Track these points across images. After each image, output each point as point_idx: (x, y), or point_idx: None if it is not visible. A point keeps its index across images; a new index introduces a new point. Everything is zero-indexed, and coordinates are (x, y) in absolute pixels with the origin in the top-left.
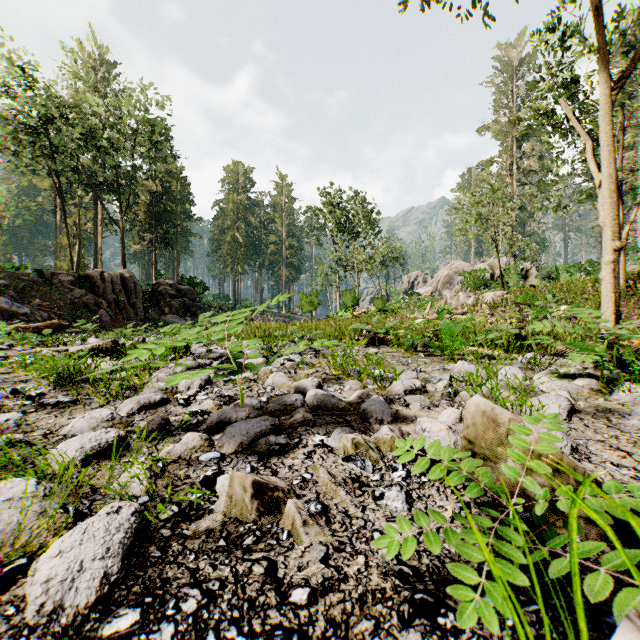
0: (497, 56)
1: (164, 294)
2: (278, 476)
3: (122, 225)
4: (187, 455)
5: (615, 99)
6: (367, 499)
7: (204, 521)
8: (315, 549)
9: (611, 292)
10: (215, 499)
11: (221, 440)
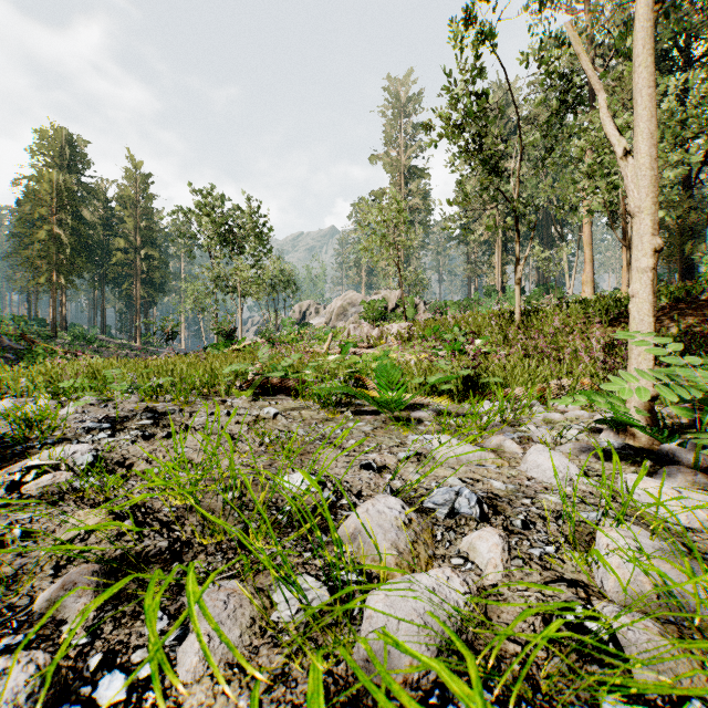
0: (388, 87)
1: None
2: None
3: None
4: None
5: (655, 17)
6: None
7: None
8: None
9: (651, 315)
10: None
11: None
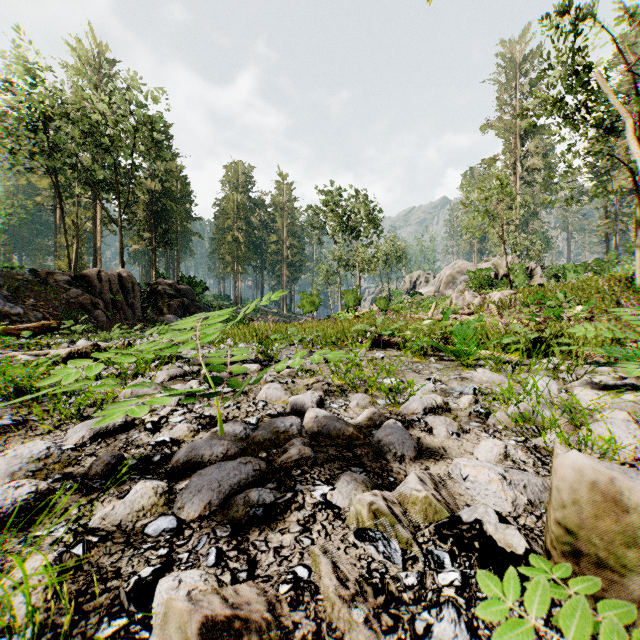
0: (500, 53)
1: (163, 294)
2: (257, 572)
3: (120, 224)
4: (130, 522)
5: None
6: (403, 639)
7: None
8: None
9: None
10: (144, 635)
11: (181, 498)
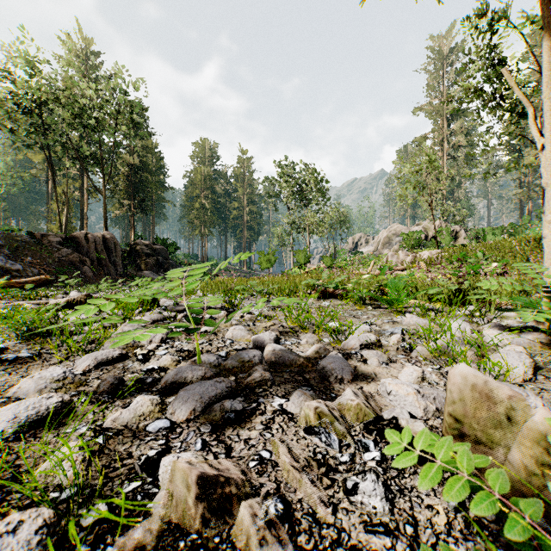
0: (430, 46)
1: (140, 253)
2: (232, 454)
3: (104, 193)
4: (134, 423)
5: None
6: (337, 493)
7: (135, 532)
8: None
9: None
10: (155, 491)
11: (172, 406)
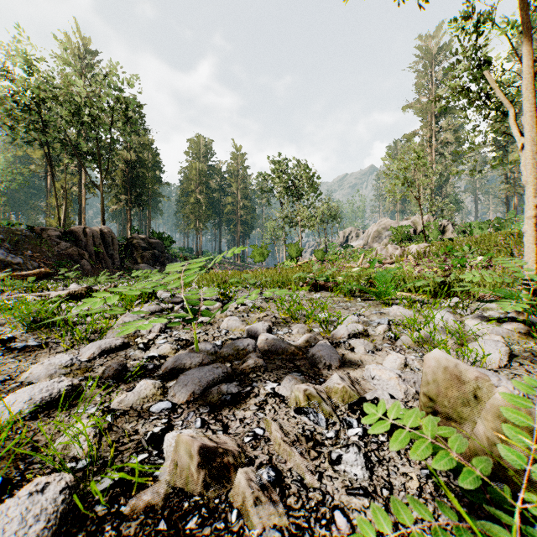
0: (418, 46)
1: (137, 247)
2: (229, 431)
3: (102, 188)
4: (139, 405)
5: (536, 69)
6: (323, 463)
7: (144, 495)
8: (268, 536)
9: (533, 244)
10: (161, 462)
11: (173, 389)
